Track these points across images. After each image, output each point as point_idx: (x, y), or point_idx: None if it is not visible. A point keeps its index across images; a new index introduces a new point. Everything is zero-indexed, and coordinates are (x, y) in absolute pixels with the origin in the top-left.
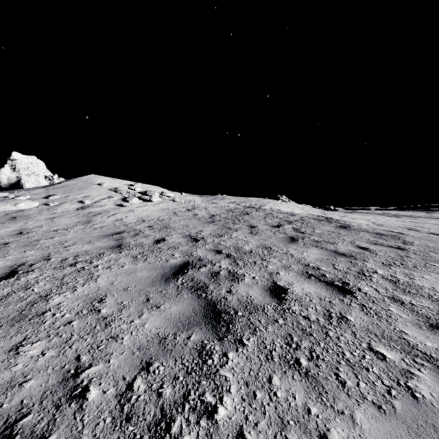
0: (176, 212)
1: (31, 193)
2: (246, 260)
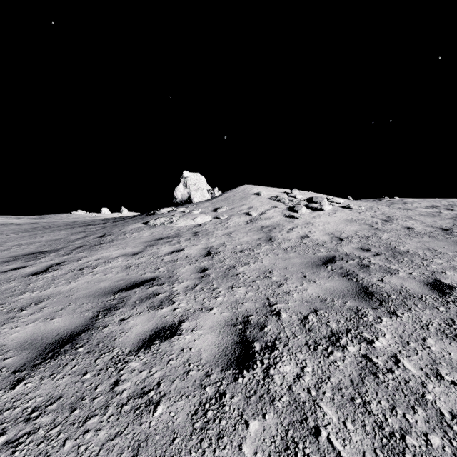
0: (371, 224)
1: (200, 206)
2: None
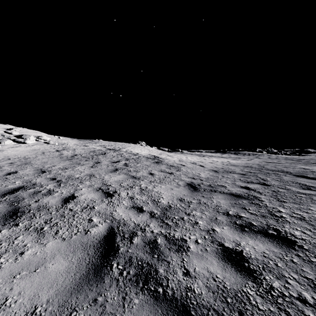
0: (45, 152)
1: None
2: (69, 183)
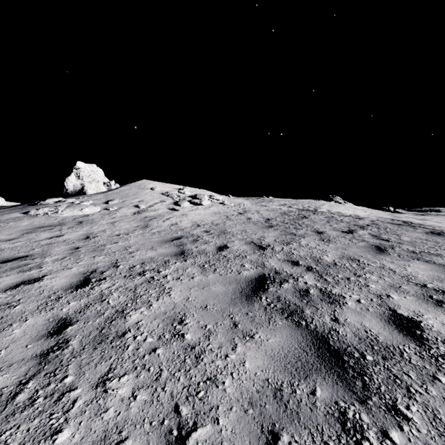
0: (228, 216)
1: (93, 198)
2: (335, 275)
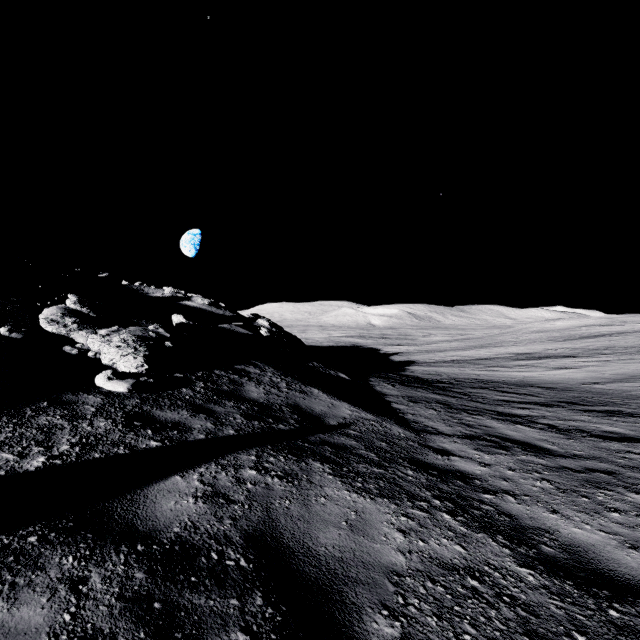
0: None
1: None
2: None
